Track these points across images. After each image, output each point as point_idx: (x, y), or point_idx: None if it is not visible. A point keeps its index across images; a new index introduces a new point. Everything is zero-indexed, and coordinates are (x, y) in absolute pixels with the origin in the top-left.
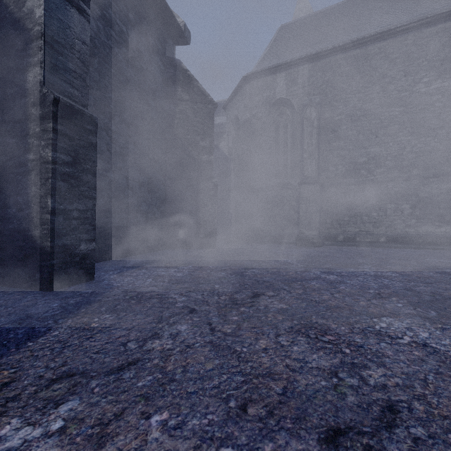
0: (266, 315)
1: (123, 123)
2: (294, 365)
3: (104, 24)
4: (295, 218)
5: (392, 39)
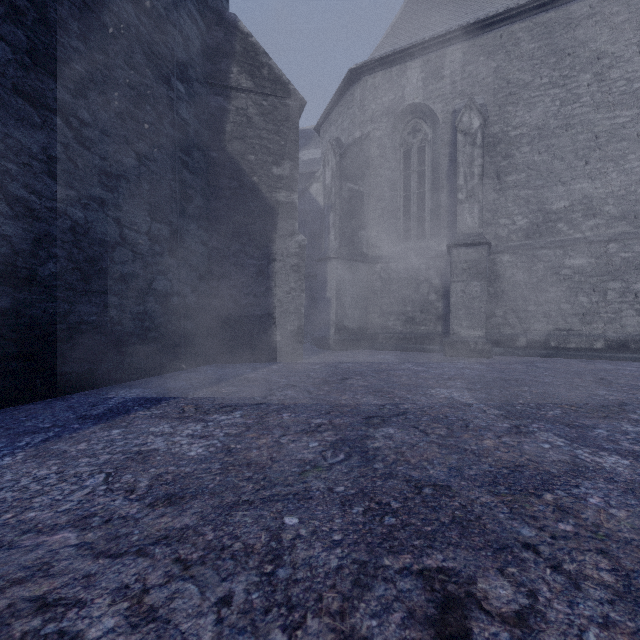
0: None
1: (110, 110)
2: None
3: None
4: (439, 308)
5: None
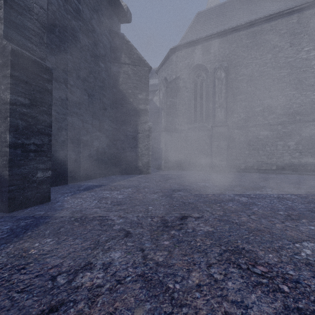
0: (194, 239)
1: (79, 79)
2: (234, 312)
3: (64, 1)
4: (209, 152)
5: (281, 19)
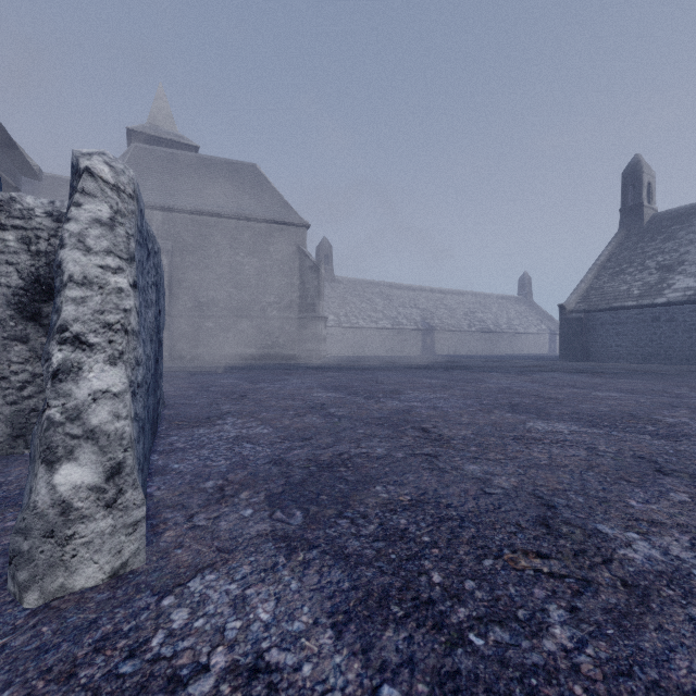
0: None
1: None
2: None
3: None
4: None
5: (224, 220)
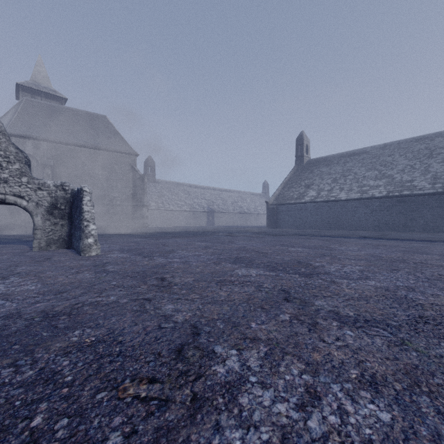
0: None
1: None
2: None
3: None
4: None
5: (86, 149)
